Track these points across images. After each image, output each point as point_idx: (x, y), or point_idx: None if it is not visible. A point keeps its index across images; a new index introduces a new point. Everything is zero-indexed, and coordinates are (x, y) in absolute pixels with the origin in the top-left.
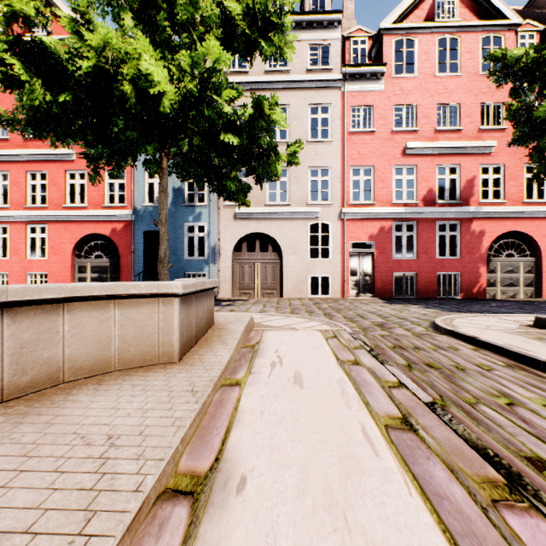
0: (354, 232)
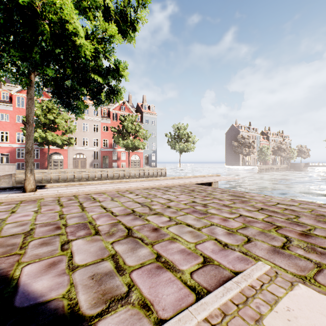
0: (1, 150)
